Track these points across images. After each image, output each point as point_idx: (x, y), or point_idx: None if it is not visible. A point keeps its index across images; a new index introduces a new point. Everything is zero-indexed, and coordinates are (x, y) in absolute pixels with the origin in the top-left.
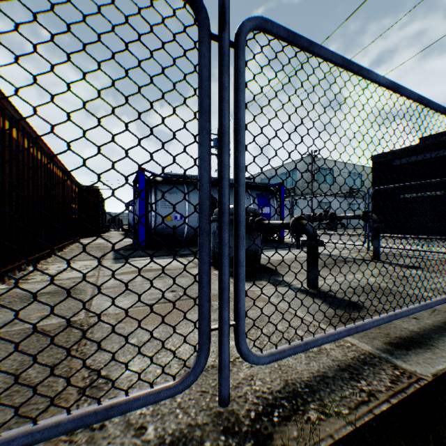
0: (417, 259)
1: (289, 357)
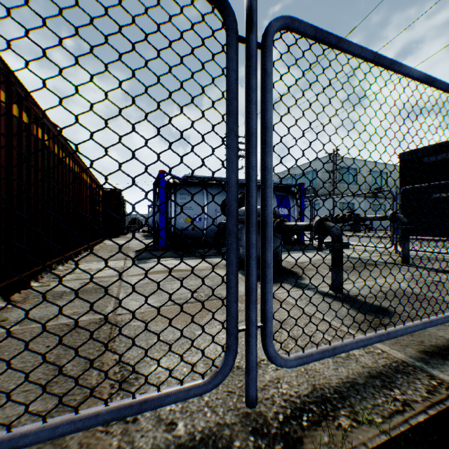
0: None
1: (316, 362)
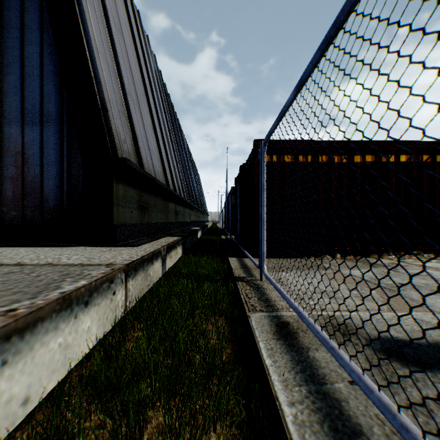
0: None
1: None
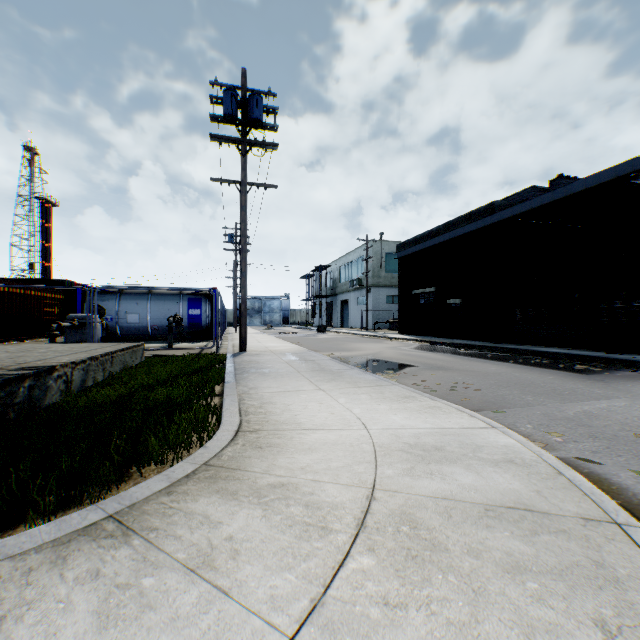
0: None
1: None
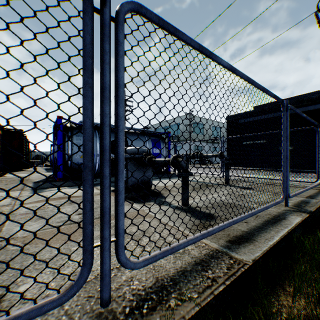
0: (250, 183)
1: (162, 259)
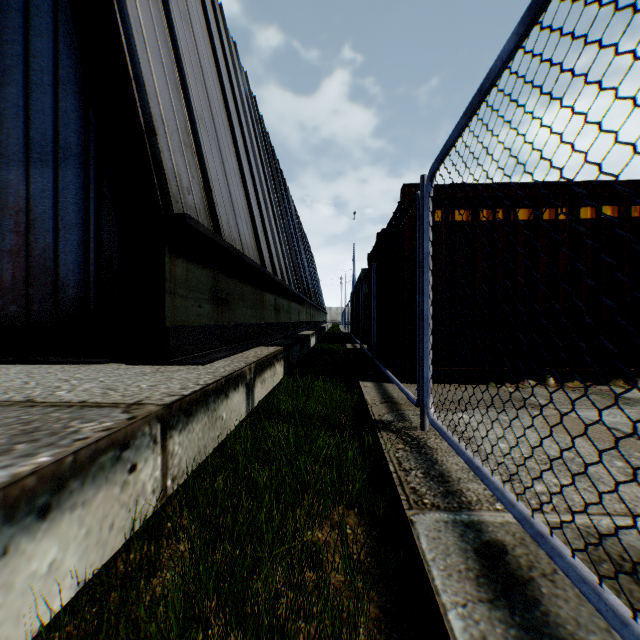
0: None
1: None
